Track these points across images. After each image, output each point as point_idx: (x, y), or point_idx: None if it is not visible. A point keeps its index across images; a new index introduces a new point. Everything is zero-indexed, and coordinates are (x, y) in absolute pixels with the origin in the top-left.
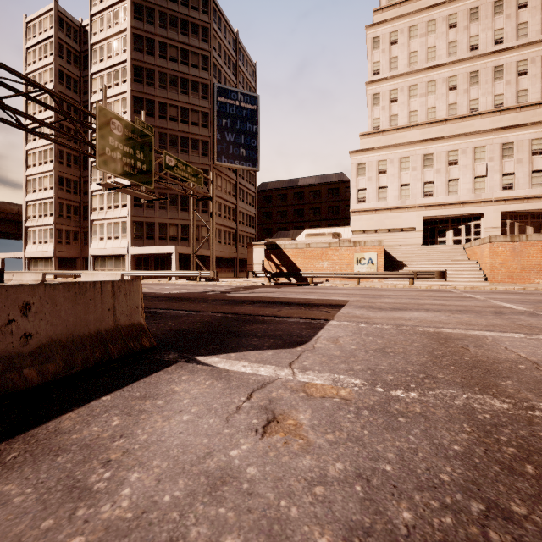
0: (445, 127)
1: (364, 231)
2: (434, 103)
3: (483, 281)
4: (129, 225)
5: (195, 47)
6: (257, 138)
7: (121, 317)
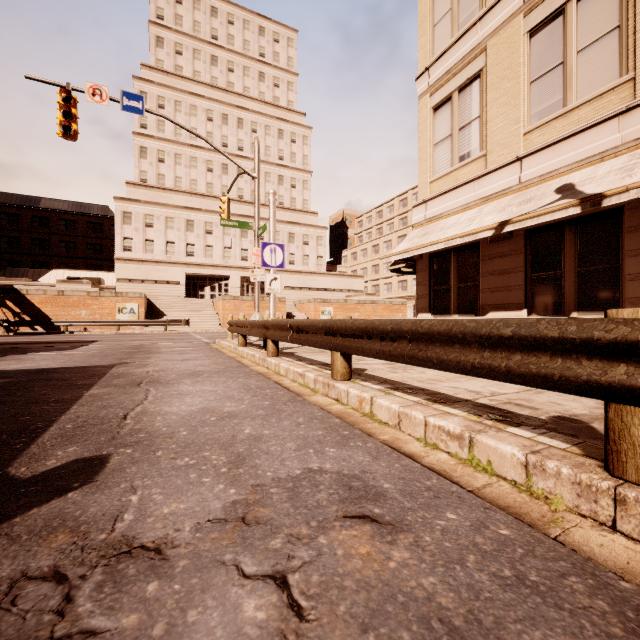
0: (204, 201)
1: (131, 280)
2: (196, 177)
3: (218, 327)
4: None
5: None
6: None
7: None
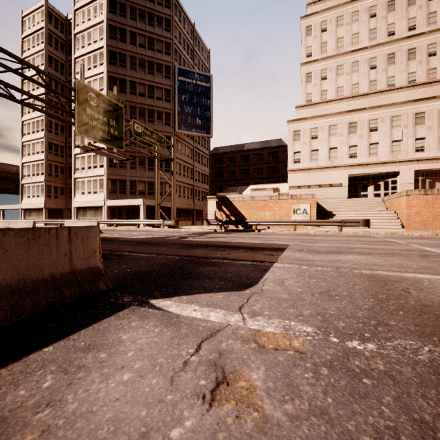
0: (366, 100)
1: (299, 187)
2: (357, 80)
3: (400, 228)
4: (105, 182)
5: (159, 35)
6: (211, 110)
7: (78, 261)
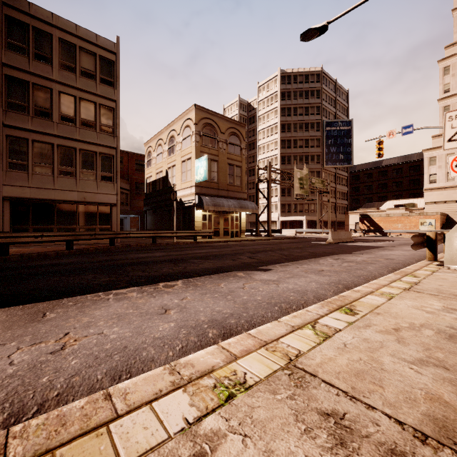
0: None
1: (435, 202)
2: None
3: None
4: (279, 206)
5: (312, 103)
6: (351, 146)
7: (350, 236)
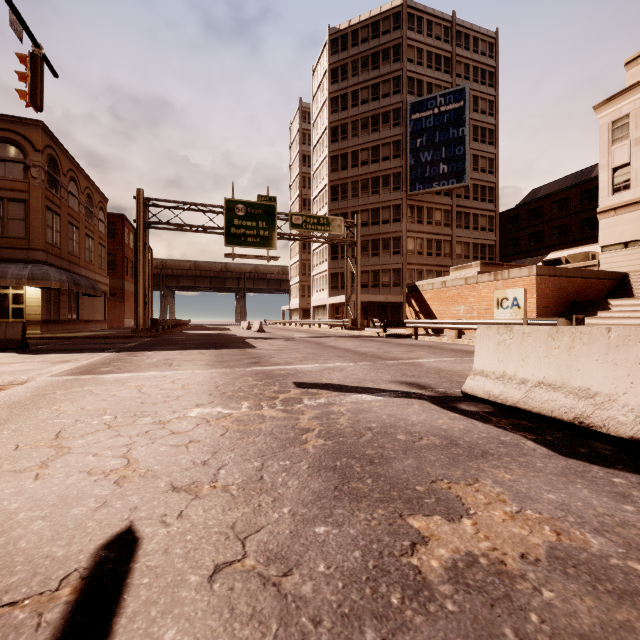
0: None
1: (627, 244)
2: None
3: None
4: (327, 278)
5: (385, 74)
6: (465, 142)
7: (10, 335)
